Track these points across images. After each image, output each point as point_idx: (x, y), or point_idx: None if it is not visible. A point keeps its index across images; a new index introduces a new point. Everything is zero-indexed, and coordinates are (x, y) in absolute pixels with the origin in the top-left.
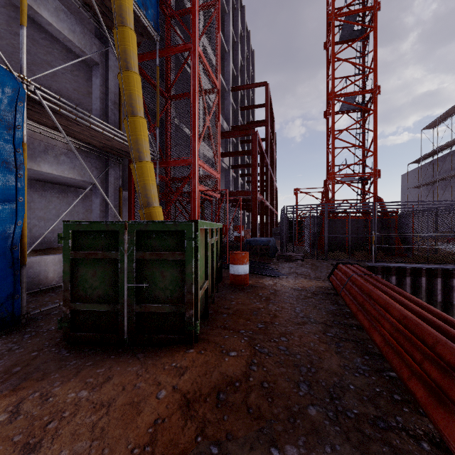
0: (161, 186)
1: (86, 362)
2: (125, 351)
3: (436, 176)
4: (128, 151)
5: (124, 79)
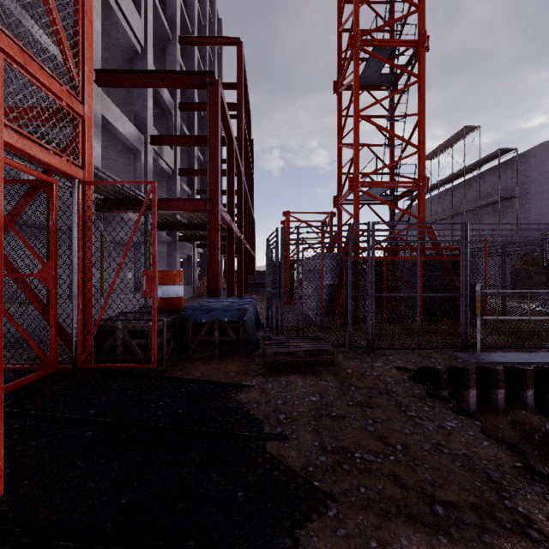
0: None
1: None
2: None
3: (434, 216)
4: None
5: None
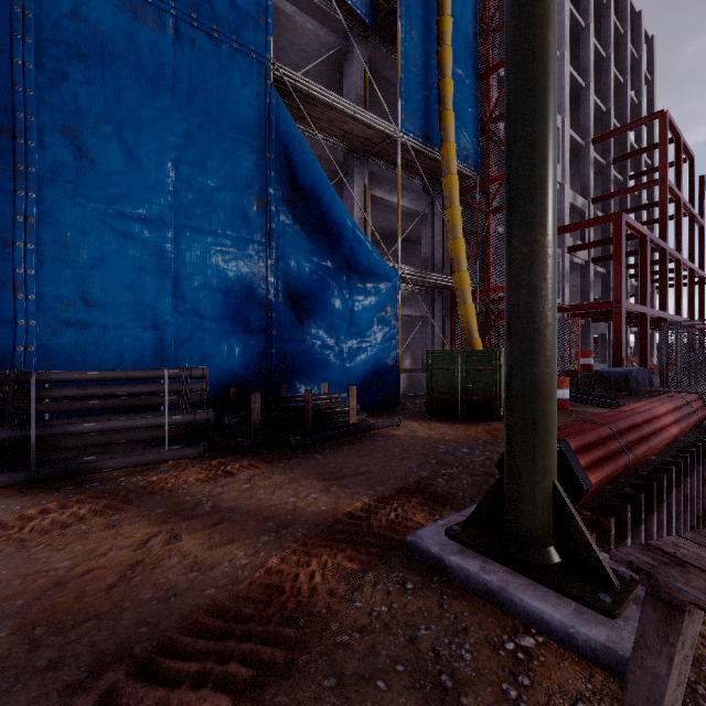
0: (481, 309)
1: (441, 421)
2: (459, 421)
3: None
4: (451, 286)
5: (452, 245)
